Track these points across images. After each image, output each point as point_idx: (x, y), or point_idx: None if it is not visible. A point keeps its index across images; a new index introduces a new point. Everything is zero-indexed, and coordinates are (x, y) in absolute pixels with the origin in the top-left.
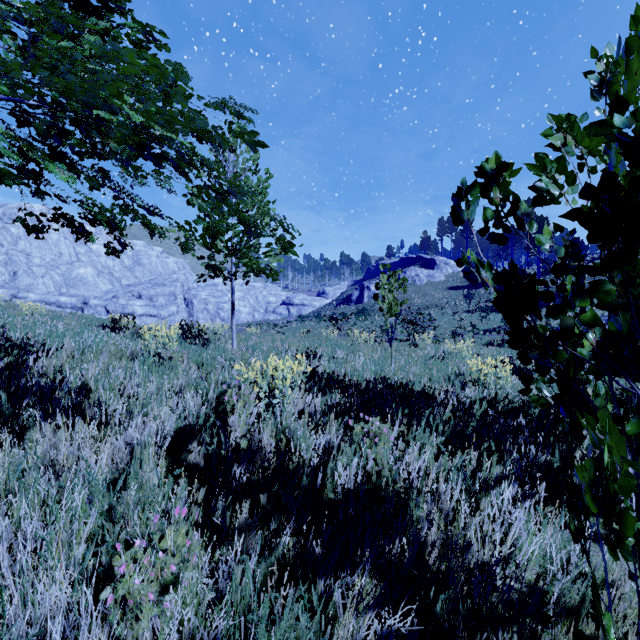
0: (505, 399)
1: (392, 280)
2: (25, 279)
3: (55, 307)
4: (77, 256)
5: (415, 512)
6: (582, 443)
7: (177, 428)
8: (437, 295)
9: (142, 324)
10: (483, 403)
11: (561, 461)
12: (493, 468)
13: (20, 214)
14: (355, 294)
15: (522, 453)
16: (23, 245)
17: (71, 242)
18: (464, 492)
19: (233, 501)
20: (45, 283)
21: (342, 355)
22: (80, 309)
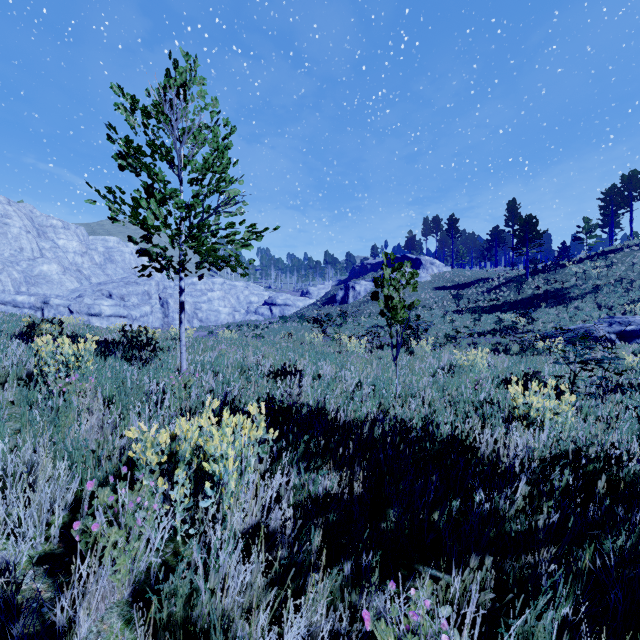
0: (596, 462)
1: (398, 274)
2: None
3: (11, 307)
4: (41, 252)
5: None
6: None
7: None
8: (424, 295)
9: (110, 325)
10: (565, 471)
11: None
12: None
13: None
14: (340, 294)
15: None
16: None
17: (34, 236)
18: None
19: None
20: (2, 280)
21: (329, 370)
22: (40, 309)
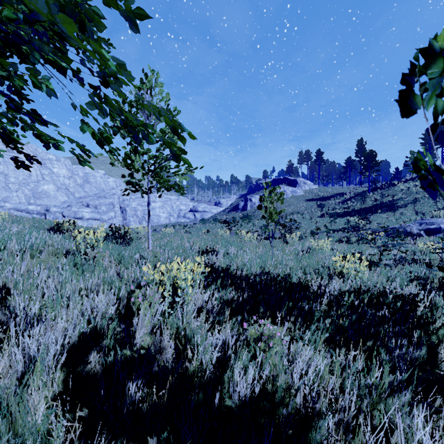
0: (368, 291)
1: (272, 194)
2: (3, 193)
3: (25, 213)
4: (42, 176)
5: (317, 437)
6: (437, 331)
7: (82, 332)
8: (298, 205)
9: (89, 225)
10: (351, 295)
11: (429, 353)
12: (385, 377)
13: (0, 146)
14: (241, 204)
15: (393, 345)
16: (2, 168)
17: (38, 166)
18: (358, 401)
19: (122, 434)
20: (18, 196)
21: (233, 251)
22: (43, 214)
